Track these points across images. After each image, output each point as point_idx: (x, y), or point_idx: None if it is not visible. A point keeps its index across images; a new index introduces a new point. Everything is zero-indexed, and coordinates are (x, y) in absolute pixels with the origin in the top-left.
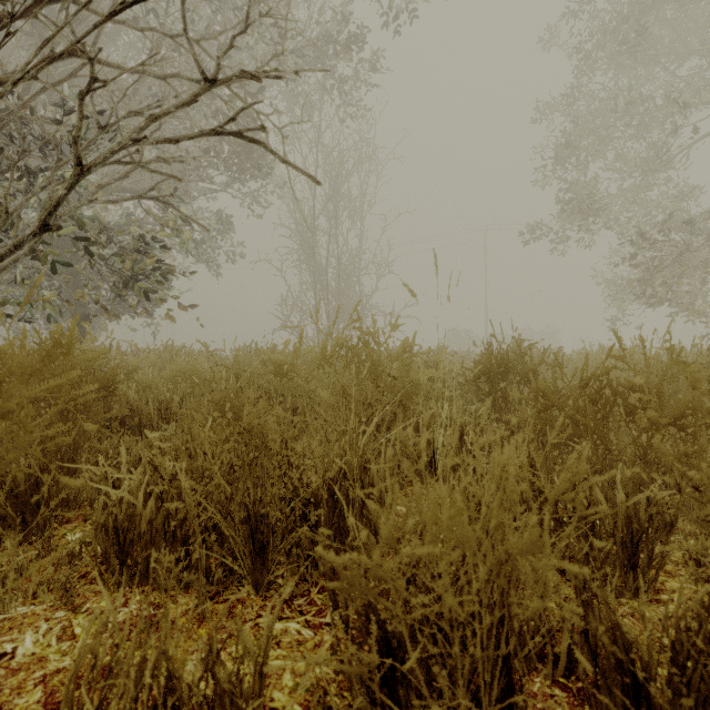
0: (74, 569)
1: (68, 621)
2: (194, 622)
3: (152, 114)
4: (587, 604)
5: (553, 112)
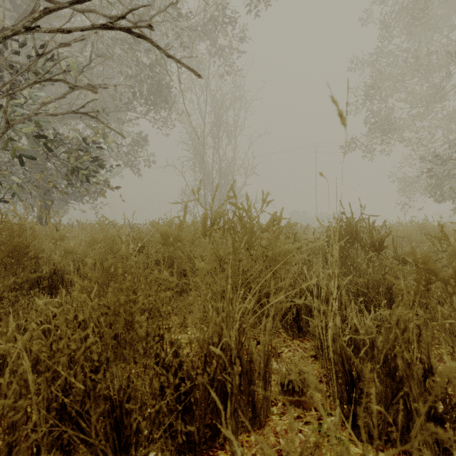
0: None
1: None
2: None
3: (46, 8)
4: None
5: (363, 65)
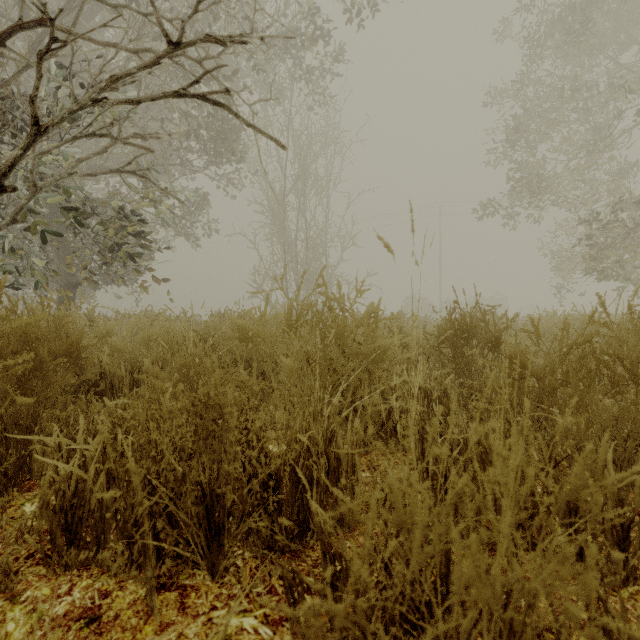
0: (22, 547)
1: (2, 614)
2: (141, 617)
3: (113, 75)
4: (606, 631)
5: (503, 97)
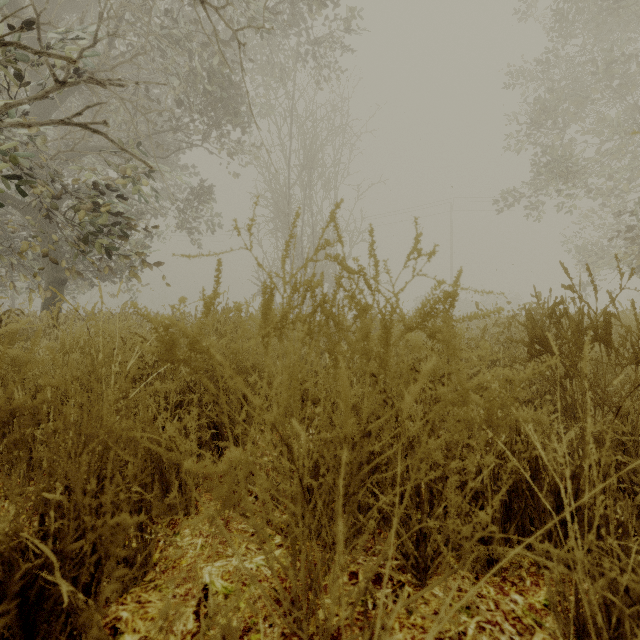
0: None
1: None
2: None
3: None
4: None
5: (526, 78)
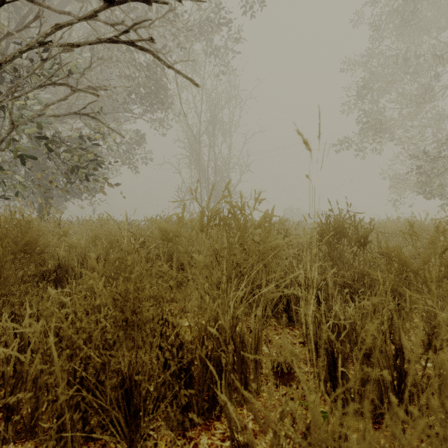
0: None
1: None
2: None
3: (57, 24)
4: None
5: (355, 65)
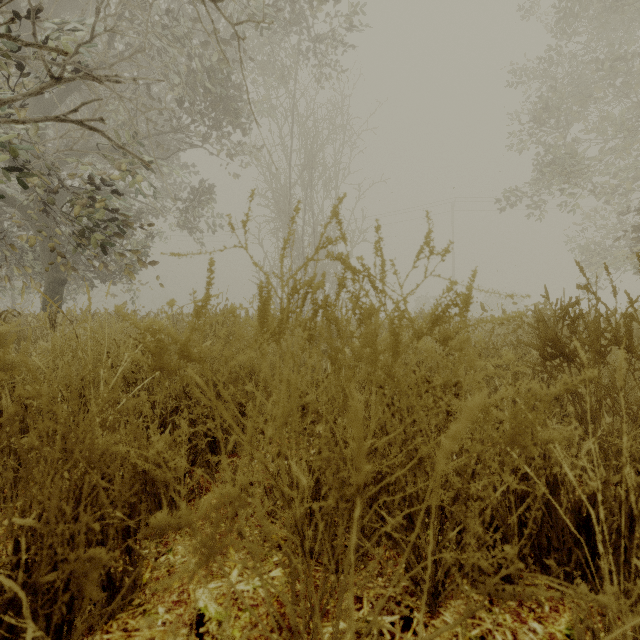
0: None
1: None
2: None
3: None
4: None
5: (528, 77)
